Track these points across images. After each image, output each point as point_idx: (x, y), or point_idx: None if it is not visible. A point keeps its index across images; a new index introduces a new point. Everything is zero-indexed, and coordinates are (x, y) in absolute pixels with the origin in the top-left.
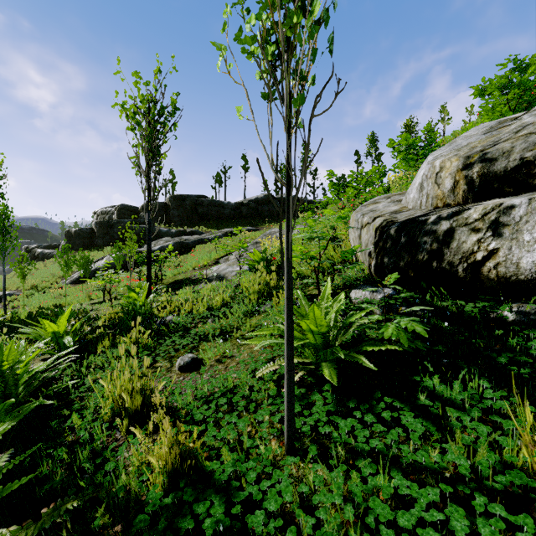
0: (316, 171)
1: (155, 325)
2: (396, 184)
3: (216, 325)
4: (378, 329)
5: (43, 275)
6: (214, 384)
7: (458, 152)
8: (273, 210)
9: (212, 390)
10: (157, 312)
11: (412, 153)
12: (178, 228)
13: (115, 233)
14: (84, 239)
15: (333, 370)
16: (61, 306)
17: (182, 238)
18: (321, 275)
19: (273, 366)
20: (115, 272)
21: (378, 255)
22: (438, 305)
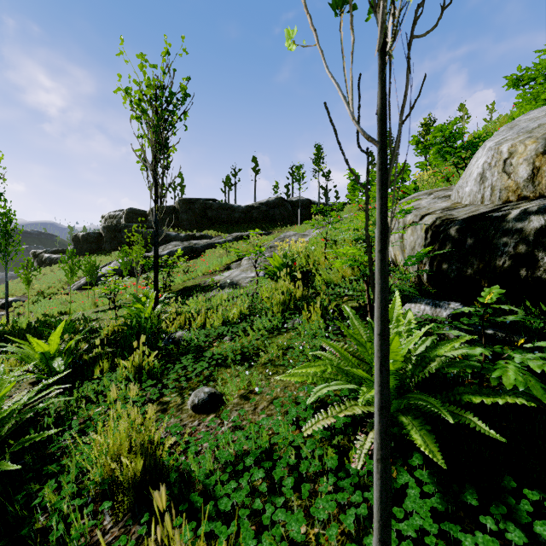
0: (329, 172)
1: (162, 343)
2: (425, 182)
3: (236, 346)
4: (486, 370)
5: (49, 280)
6: (244, 444)
7: (531, 134)
8: (284, 213)
9: (240, 451)
10: (165, 326)
11: (447, 147)
12: (187, 232)
13: (122, 237)
14: (91, 243)
15: (428, 435)
16: (66, 314)
17: (191, 242)
18: (356, 284)
19: (326, 418)
20: (122, 278)
21: (433, 260)
22: (537, 327)
